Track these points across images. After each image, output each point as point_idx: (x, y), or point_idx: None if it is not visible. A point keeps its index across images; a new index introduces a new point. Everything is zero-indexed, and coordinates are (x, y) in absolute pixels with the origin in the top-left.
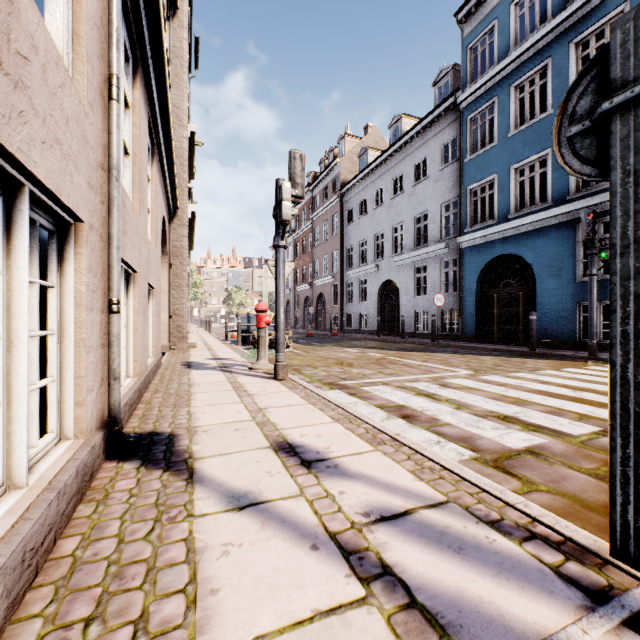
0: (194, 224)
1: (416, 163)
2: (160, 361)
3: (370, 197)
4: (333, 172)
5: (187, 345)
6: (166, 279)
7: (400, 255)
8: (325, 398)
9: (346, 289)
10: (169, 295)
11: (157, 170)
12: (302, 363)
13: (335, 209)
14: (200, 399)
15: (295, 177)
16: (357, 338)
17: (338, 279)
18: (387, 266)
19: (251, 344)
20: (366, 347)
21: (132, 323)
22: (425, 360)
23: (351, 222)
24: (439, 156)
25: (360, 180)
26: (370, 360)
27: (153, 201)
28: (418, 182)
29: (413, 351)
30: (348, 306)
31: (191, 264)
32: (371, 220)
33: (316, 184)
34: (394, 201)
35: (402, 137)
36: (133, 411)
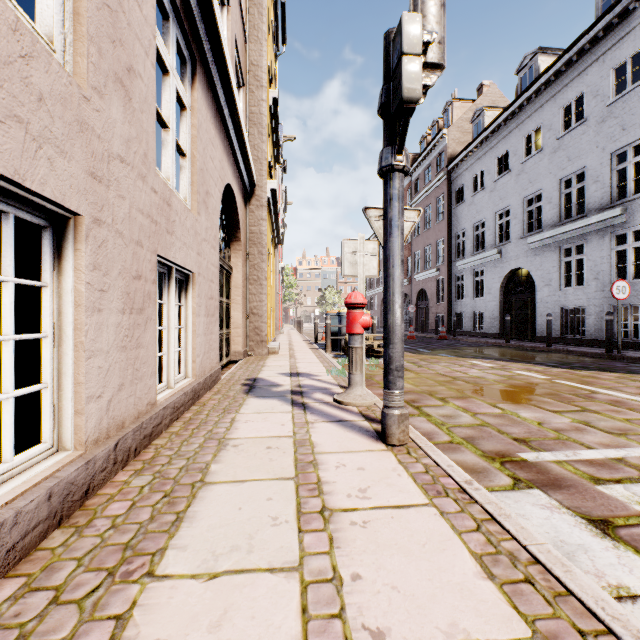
0: (276, 208)
1: (564, 106)
2: (212, 379)
3: (489, 167)
4: (437, 147)
5: (266, 351)
6: (240, 271)
7: (536, 234)
8: (580, 599)
9: (454, 283)
10: (246, 291)
11: (205, 103)
12: (417, 387)
13: (440, 190)
14: (203, 522)
15: (425, 24)
16: (475, 343)
17: (444, 272)
18: (515, 251)
19: (342, 351)
20: (501, 358)
21: (70, 329)
22: None
23: (461, 202)
24: (607, 85)
25: (474, 148)
26: (532, 386)
27: (193, 141)
28: (568, 131)
29: (590, 369)
30: (457, 303)
31: (286, 265)
32: (490, 195)
33: (416, 165)
34: (526, 165)
35: (541, 76)
36: None
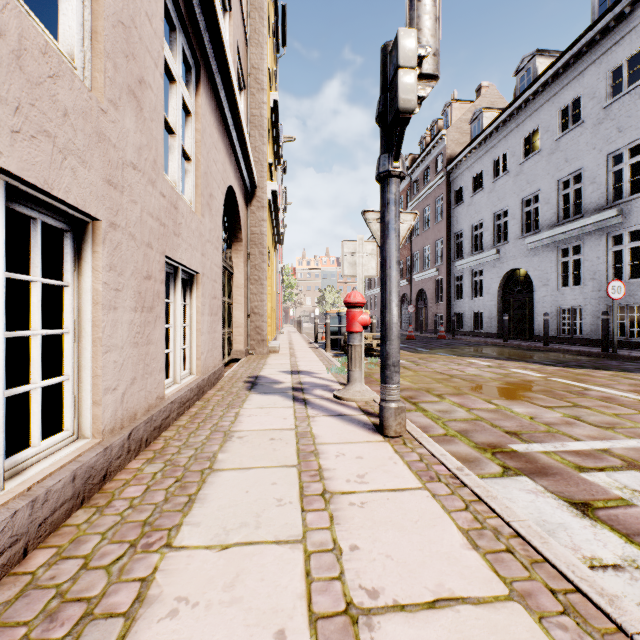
0: (277, 209)
1: (561, 108)
2: (215, 377)
3: (487, 168)
4: (437, 148)
5: (267, 349)
6: (241, 271)
7: (534, 235)
8: (553, 564)
9: (453, 283)
10: (247, 290)
11: (209, 108)
12: (415, 385)
13: (439, 190)
14: (213, 503)
15: (420, 37)
16: (473, 343)
17: (443, 272)
18: (513, 251)
19: (341, 350)
20: (498, 357)
21: (89, 325)
22: (636, 389)
23: (460, 202)
24: (603, 87)
25: (473, 149)
26: (527, 384)
27: (198, 146)
28: (565, 132)
29: (585, 367)
30: (456, 303)
31: (286, 265)
32: (489, 196)
33: (415, 166)
34: (524, 166)
35: (538, 78)
36: (10, 565)
